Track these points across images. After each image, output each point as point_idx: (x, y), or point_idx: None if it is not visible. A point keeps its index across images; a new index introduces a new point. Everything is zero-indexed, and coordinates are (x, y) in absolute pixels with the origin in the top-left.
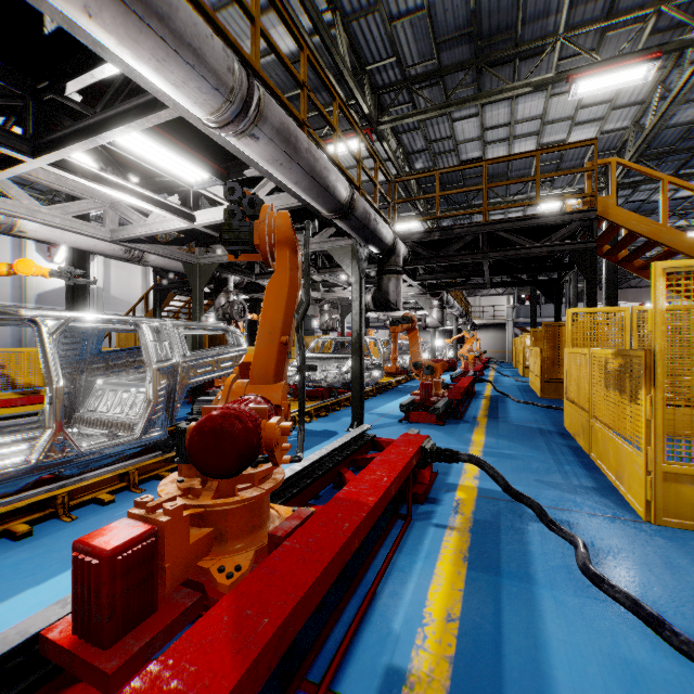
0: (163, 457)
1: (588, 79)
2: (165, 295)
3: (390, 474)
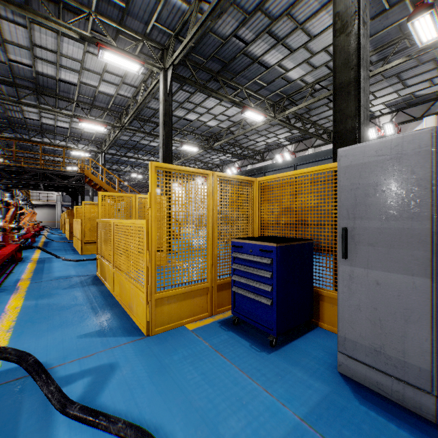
0: None
1: (85, 124)
2: None
3: (16, 247)
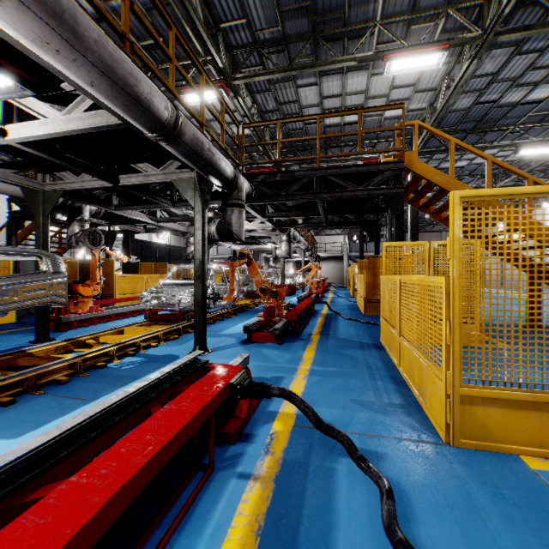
0: None
1: (398, 59)
2: (22, 223)
3: (162, 437)
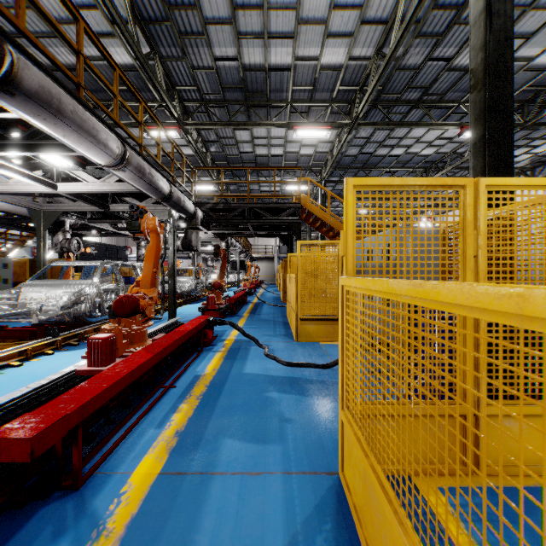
0: (46, 341)
1: (301, 131)
2: None
3: (193, 326)
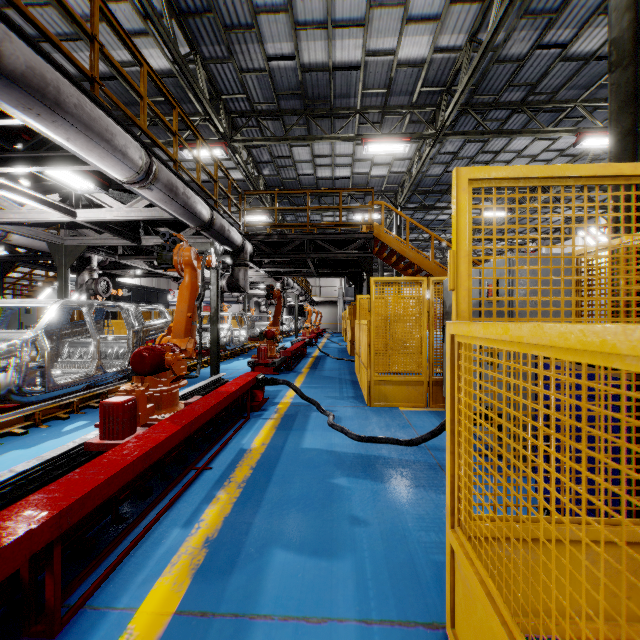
0: (60, 403)
1: (373, 145)
2: (11, 267)
3: (236, 387)
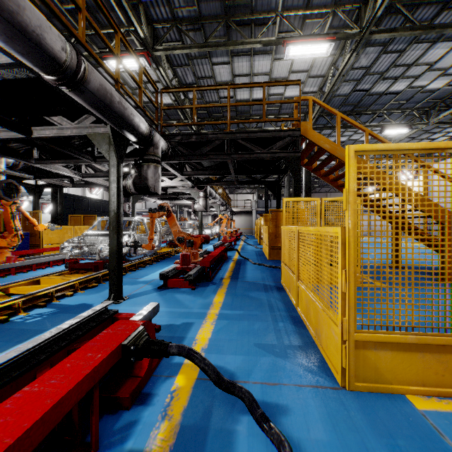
0: None
1: (295, 45)
2: None
3: None
